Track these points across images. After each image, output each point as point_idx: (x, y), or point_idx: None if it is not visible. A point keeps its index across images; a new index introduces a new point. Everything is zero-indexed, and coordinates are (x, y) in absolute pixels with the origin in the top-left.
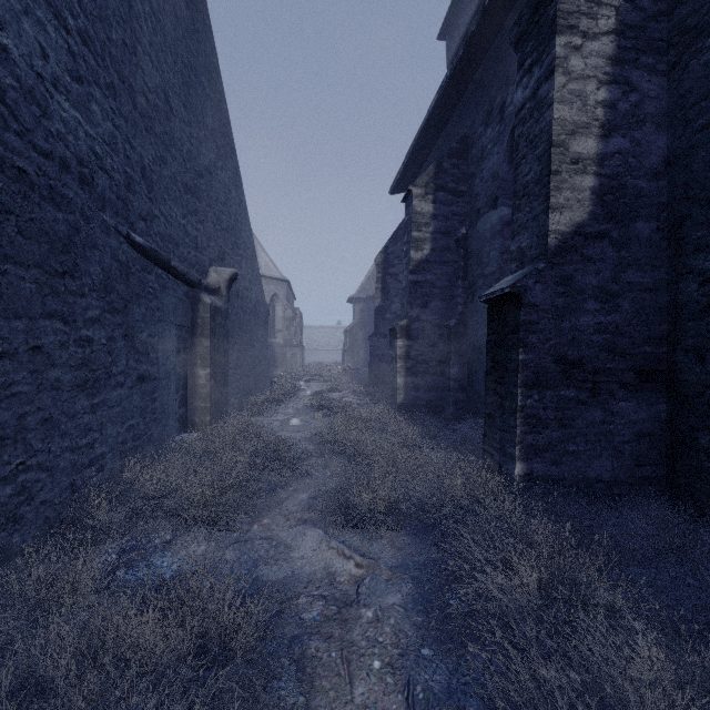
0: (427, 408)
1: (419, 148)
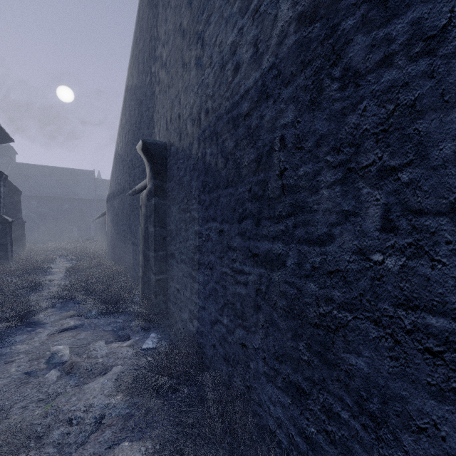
0: None
1: None
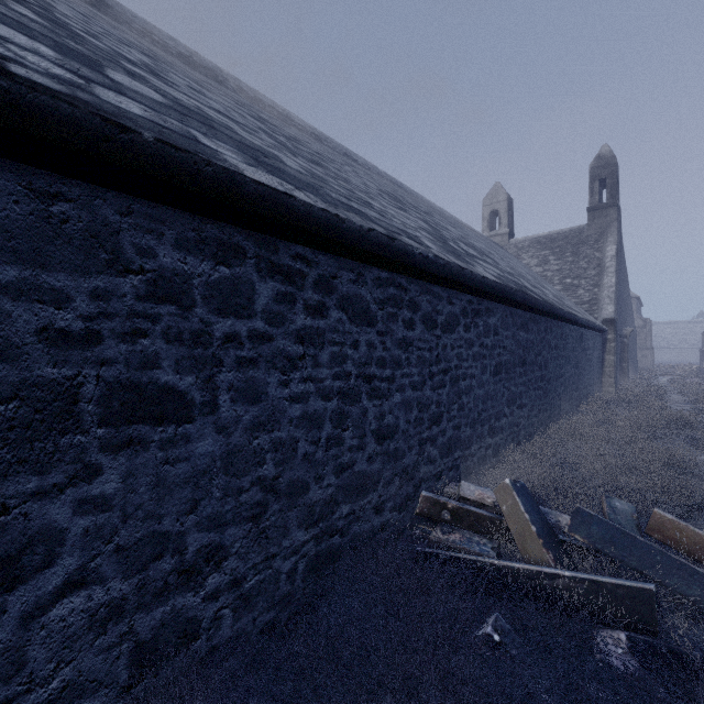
0: None
1: None
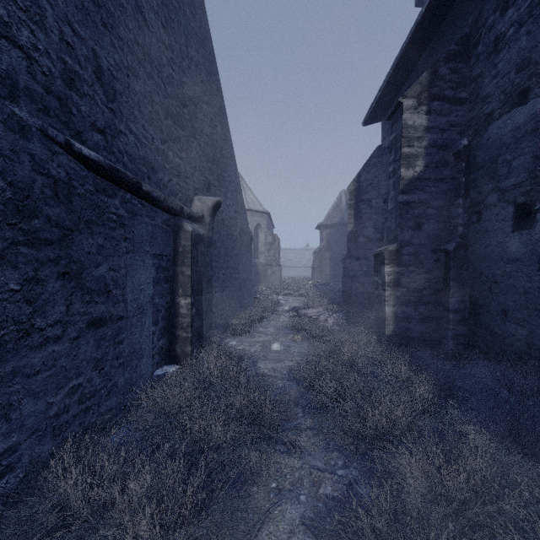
0: (420, 341)
1: (400, 69)
